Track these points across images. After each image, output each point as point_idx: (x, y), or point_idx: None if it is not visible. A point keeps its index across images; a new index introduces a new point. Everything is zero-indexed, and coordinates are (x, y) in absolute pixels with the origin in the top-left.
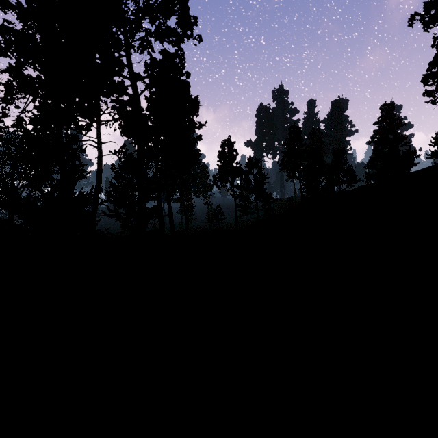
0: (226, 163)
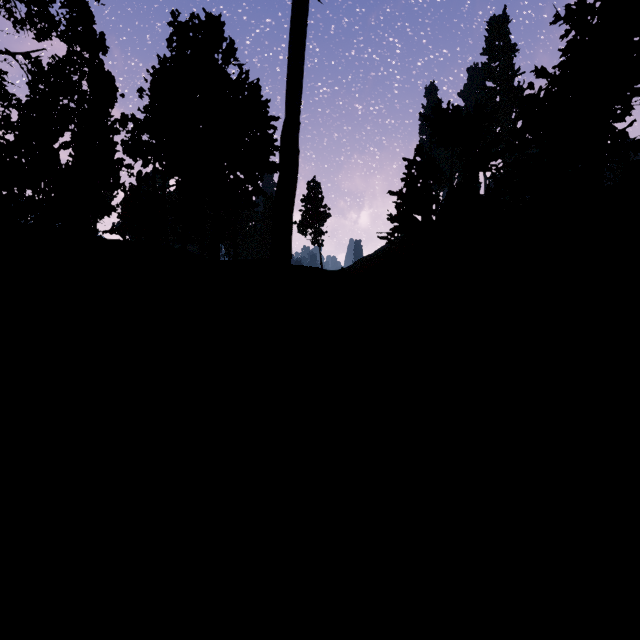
0: None
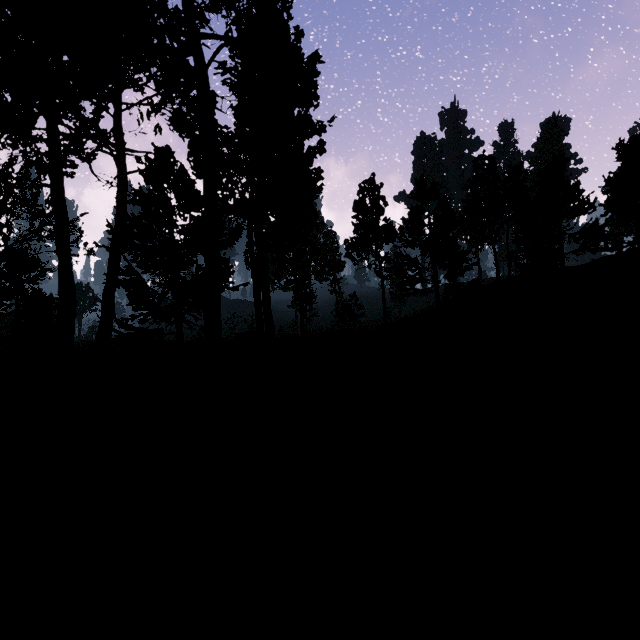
0: (366, 220)
